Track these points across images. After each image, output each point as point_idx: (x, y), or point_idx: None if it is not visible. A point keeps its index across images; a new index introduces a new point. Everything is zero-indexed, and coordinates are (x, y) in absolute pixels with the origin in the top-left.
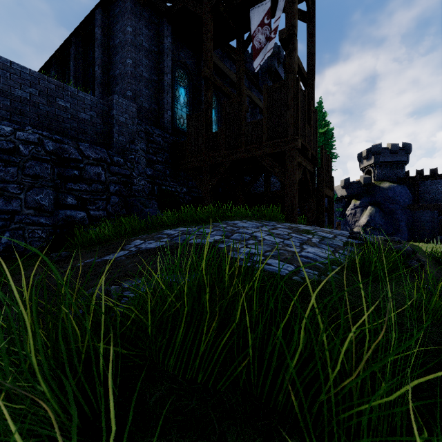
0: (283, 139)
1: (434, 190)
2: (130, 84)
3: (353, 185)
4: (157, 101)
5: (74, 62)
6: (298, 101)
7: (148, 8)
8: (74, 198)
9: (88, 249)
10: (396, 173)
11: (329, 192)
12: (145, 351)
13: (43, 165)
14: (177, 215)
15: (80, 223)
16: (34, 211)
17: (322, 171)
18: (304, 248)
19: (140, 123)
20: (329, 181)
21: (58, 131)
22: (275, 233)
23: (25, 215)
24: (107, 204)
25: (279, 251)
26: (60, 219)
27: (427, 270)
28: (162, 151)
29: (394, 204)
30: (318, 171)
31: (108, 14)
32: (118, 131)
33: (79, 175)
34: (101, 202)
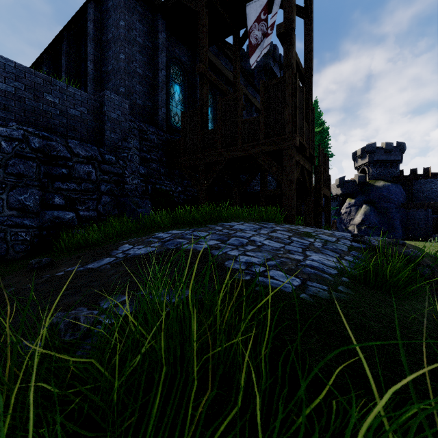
0: (281, 137)
1: (427, 189)
2: (123, 80)
3: (348, 184)
4: (151, 98)
5: (66, 57)
6: (296, 98)
7: (142, 2)
8: (63, 198)
9: (72, 254)
10: (391, 172)
11: (326, 191)
12: (105, 433)
13: (27, 163)
14: (172, 214)
15: (68, 224)
16: (18, 212)
17: (320, 170)
18: (308, 254)
19: (133, 120)
20: (326, 180)
21: (46, 128)
22: (274, 237)
23: (8, 217)
24: (98, 203)
25: (281, 260)
26: (47, 220)
27: (437, 276)
28: (156, 149)
29: (388, 203)
30: (315, 170)
31: (100, 8)
32: (110, 128)
33: (68, 173)
34: (92, 202)
